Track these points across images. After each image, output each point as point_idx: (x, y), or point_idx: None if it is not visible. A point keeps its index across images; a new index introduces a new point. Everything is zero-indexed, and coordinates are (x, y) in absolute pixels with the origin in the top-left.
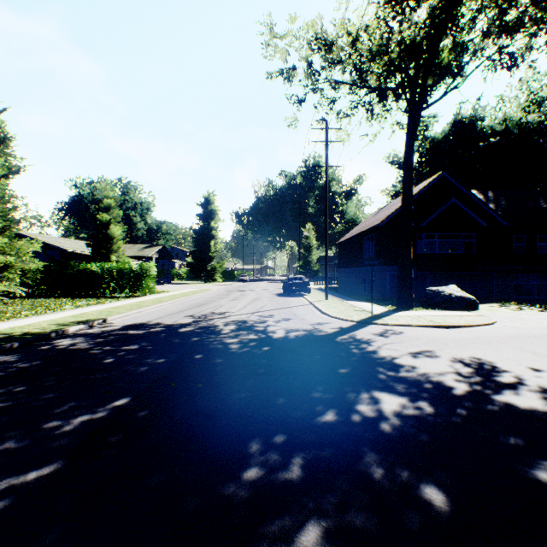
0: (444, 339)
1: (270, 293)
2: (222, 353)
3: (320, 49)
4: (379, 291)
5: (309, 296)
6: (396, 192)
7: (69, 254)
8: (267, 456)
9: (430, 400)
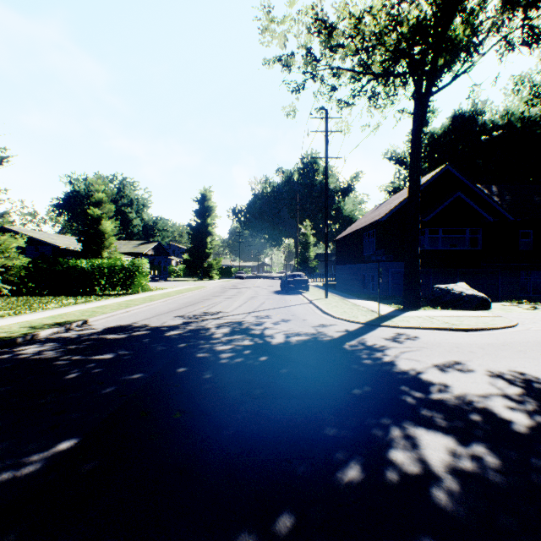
0: (468, 346)
1: (267, 291)
2: (211, 365)
3: (320, 33)
4: (380, 288)
5: (308, 293)
6: (394, 188)
7: (61, 250)
8: None
9: (487, 442)
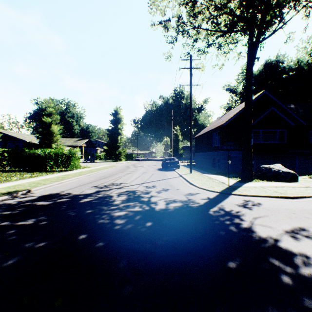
0: (301, 212)
1: (153, 168)
2: (106, 231)
3: (187, 4)
4: (223, 167)
5: (179, 170)
6: (229, 107)
7: (28, 143)
8: None
9: None
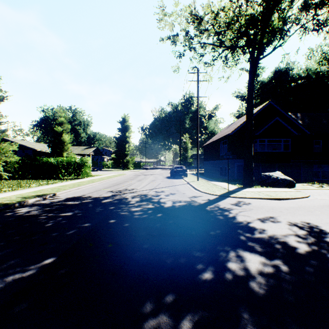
0: (279, 208)
1: (162, 176)
2: (129, 218)
3: (193, 22)
4: (230, 175)
5: (187, 178)
6: (239, 115)
7: (38, 152)
8: (159, 319)
9: (283, 259)
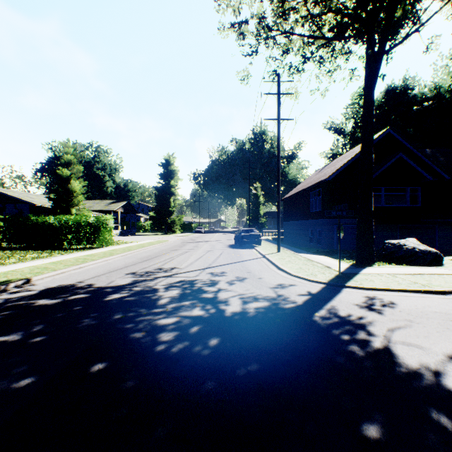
0: None
1: (222, 244)
2: (142, 356)
3: None
4: (326, 242)
5: (261, 247)
6: (333, 155)
7: (37, 208)
8: None
9: None
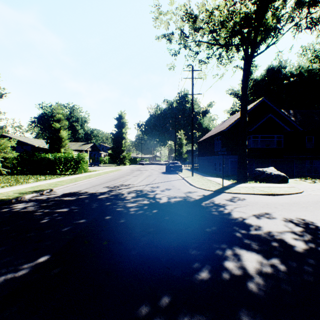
0: (273, 204)
1: (158, 172)
2: (124, 215)
3: (188, 21)
4: (224, 170)
5: (182, 173)
6: (232, 111)
7: (36, 148)
8: None
9: (280, 257)
